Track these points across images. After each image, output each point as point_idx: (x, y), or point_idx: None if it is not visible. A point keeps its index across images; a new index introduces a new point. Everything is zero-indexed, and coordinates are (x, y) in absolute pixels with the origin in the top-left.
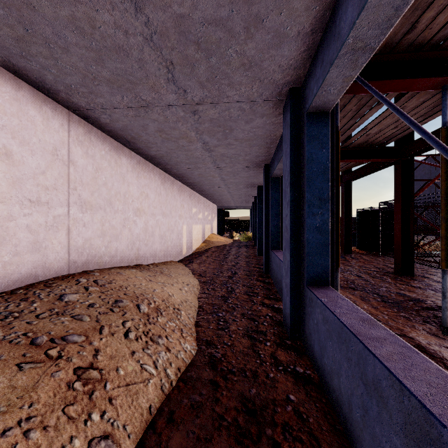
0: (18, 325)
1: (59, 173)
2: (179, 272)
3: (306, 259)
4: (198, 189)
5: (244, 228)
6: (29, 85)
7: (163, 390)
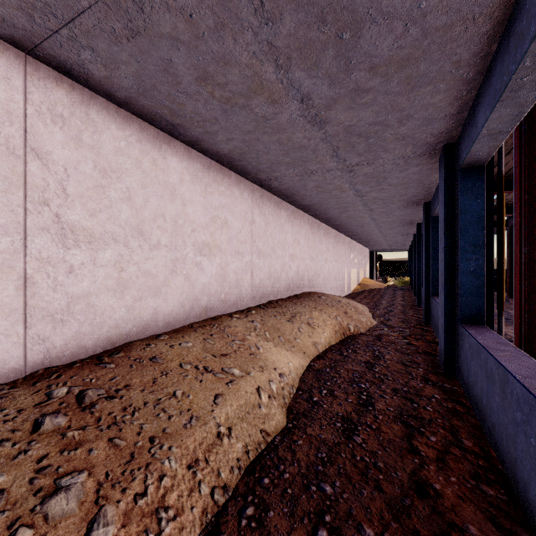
0: (318, 301)
1: (306, 245)
2: None
3: (431, 284)
4: (356, 238)
5: (400, 273)
6: (301, 211)
7: (368, 326)
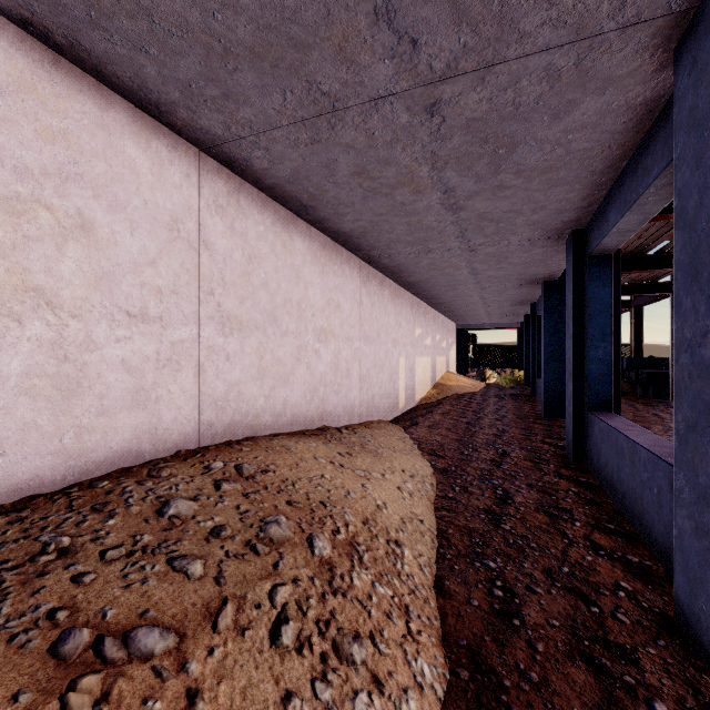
0: (52, 584)
1: (183, 263)
2: (394, 445)
3: None
4: (425, 294)
5: (504, 363)
6: (125, 101)
7: None
